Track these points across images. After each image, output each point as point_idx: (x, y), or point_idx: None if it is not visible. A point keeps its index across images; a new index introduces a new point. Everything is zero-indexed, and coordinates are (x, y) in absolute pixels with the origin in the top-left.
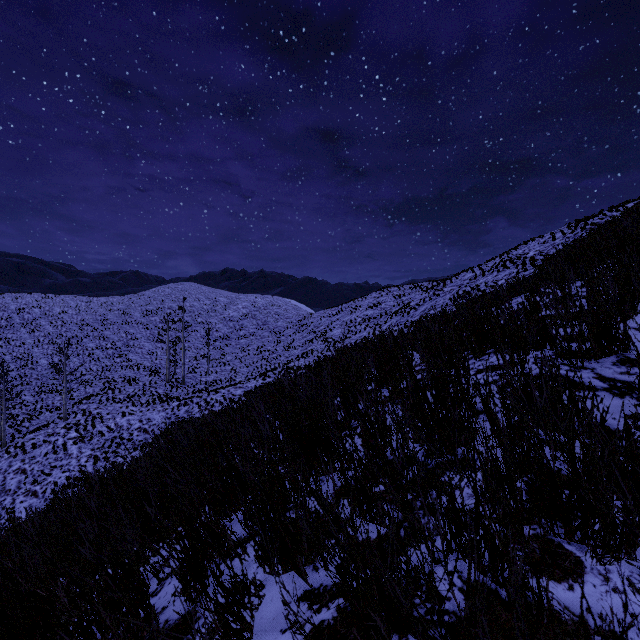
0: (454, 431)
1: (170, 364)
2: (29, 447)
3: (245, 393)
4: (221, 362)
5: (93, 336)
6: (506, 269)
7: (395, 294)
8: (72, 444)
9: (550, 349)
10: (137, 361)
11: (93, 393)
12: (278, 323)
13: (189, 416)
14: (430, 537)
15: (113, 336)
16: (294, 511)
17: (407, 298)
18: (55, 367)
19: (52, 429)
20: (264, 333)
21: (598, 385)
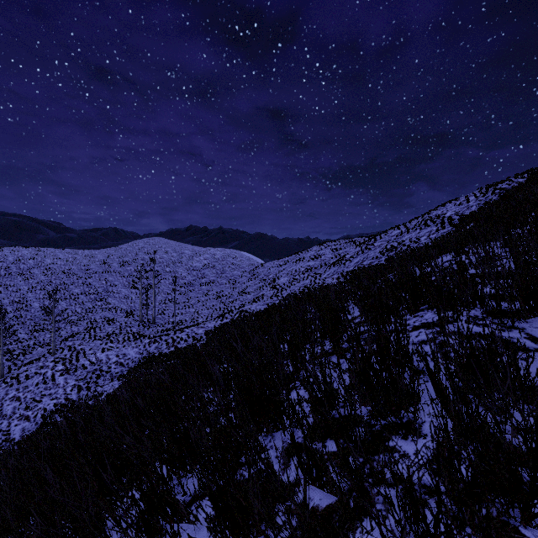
0: (400, 397)
1: (143, 307)
2: (23, 378)
3: (206, 332)
4: (186, 305)
5: (78, 283)
6: (427, 227)
7: (333, 248)
8: (59, 375)
9: (480, 308)
10: (115, 304)
11: (78, 331)
12: (234, 272)
13: (158, 352)
14: (384, 523)
15: (95, 283)
16: (246, 468)
17: (343, 251)
18: (45, 310)
19: (42, 362)
20: (222, 280)
21: (530, 346)
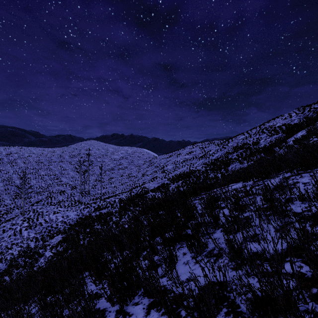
0: None
1: (82, 183)
2: (1, 231)
3: (119, 202)
4: (109, 182)
5: (44, 168)
6: (264, 133)
7: (200, 147)
8: (24, 230)
9: None
10: (66, 181)
11: (41, 199)
12: (139, 161)
13: (89, 214)
14: None
15: (54, 168)
16: None
17: (207, 149)
18: (18, 187)
19: (15, 221)
20: (132, 167)
21: None
